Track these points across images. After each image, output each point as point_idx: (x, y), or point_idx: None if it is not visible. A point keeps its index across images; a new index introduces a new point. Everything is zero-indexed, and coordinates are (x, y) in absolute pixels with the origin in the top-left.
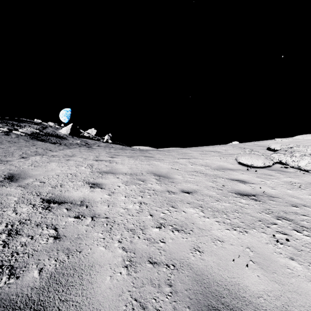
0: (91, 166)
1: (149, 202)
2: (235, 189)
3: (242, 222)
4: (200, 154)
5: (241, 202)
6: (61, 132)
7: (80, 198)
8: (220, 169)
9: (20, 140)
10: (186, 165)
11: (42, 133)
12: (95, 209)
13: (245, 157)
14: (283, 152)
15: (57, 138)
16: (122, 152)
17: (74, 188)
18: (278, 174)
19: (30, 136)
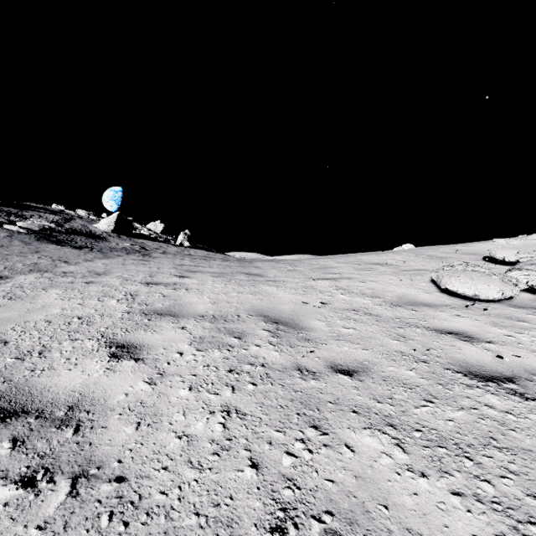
0: (132, 297)
1: (251, 410)
2: (458, 359)
3: (532, 496)
4: (355, 269)
5: (491, 406)
6: (99, 227)
7: (73, 393)
8: (406, 304)
9: (13, 241)
10: (331, 295)
11: (60, 229)
12: (95, 440)
13: (458, 279)
14: (533, 268)
15: (88, 239)
16: (205, 266)
17: (70, 361)
18: (535, 316)
19: (36, 234)
